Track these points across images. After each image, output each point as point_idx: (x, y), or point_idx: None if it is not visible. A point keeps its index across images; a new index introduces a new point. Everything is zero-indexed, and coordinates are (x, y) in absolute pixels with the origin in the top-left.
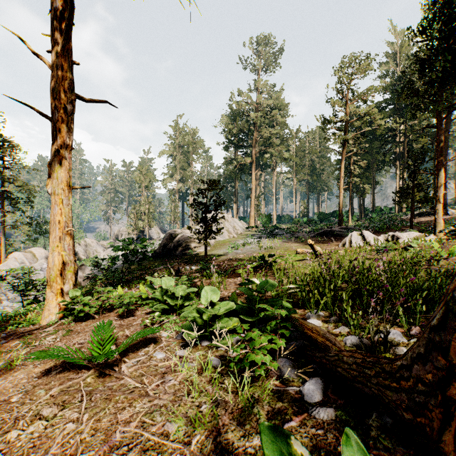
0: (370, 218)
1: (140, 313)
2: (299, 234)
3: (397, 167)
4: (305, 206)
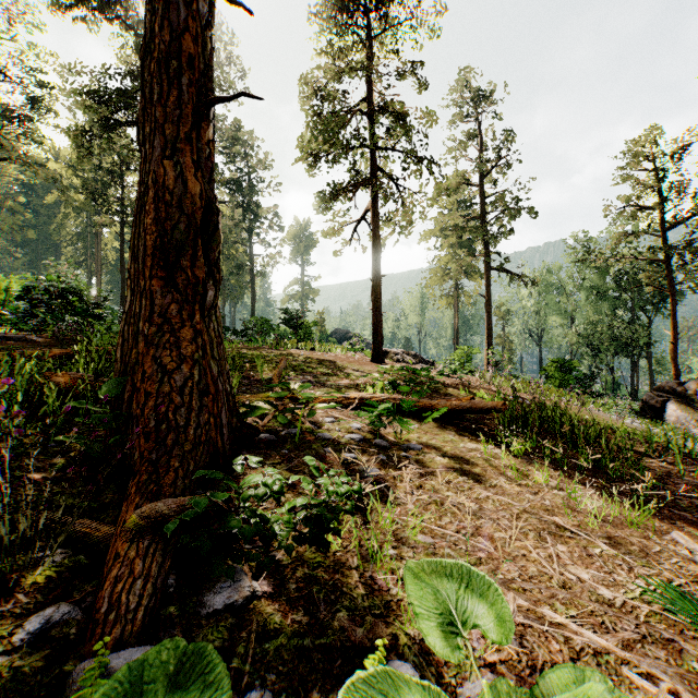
0: None
1: None
2: None
3: None
4: None
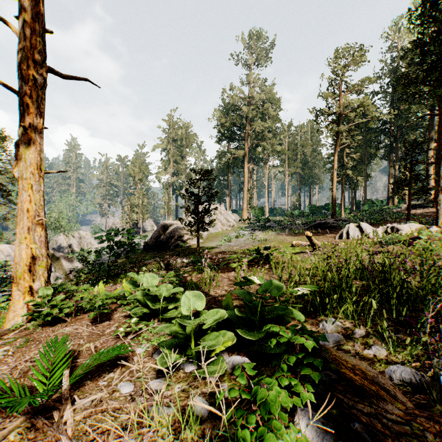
0: (363, 210)
1: (118, 315)
2: (292, 227)
3: (389, 160)
4: (297, 199)
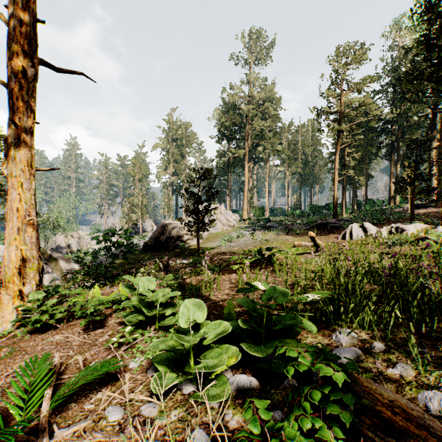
0: (364, 210)
1: (112, 322)
2: (293, 227)
3: (390, 160)
4: (297, 199)
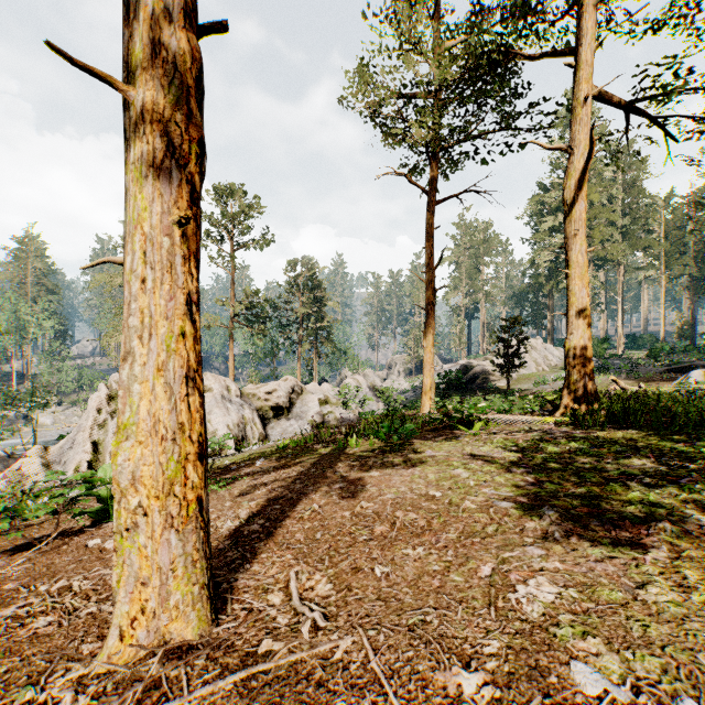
0: None
1: None
2: (644, 369)
3: None
4: (683, 320)
